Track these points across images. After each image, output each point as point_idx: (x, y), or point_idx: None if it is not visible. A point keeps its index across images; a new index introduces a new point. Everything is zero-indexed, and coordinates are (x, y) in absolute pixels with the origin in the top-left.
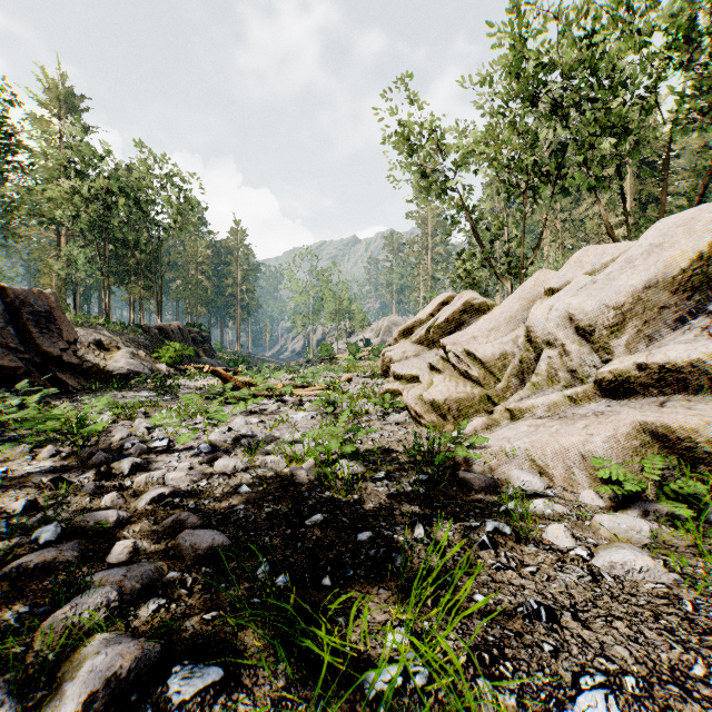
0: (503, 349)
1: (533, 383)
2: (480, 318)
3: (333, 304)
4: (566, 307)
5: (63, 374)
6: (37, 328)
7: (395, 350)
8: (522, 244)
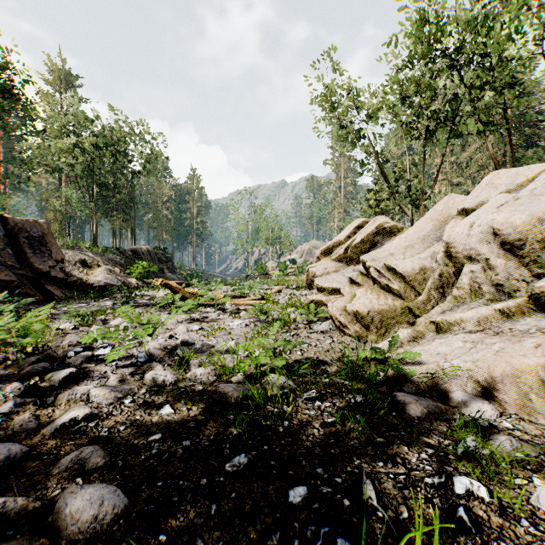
0: (422, 264)
1: (454, 296)
2: (390, 239)
3: (266, 231)
4: (490, 223)
5: (51, 286)
6: (31, 250)
7: (318, 267)
8: (421, 179)
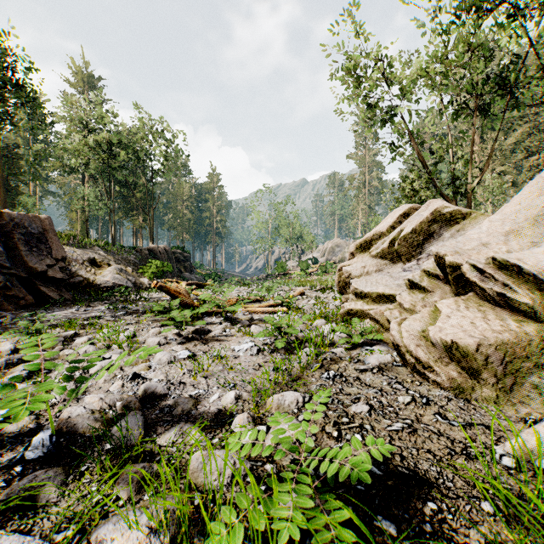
0: None
1: None
2: (451, 229)
3: (287, 229)
4: None
5: (47, 287)
6: (27, 247)
7: (353, 265)
8: (470, 162)
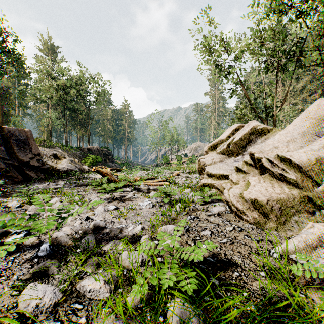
0: (317, 155)
1: None
2: (262, 137)
3: (169, 137)
4: None
5: (30, 171)
6: (17, 147)
7: (206, 158)
8: (275, 99)
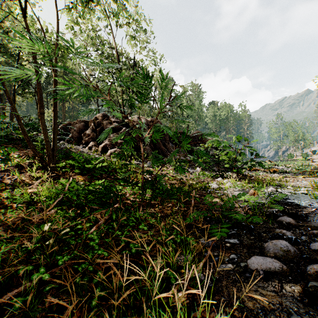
0: None
1: None
2: None
3: (293, 137)
4: None
5: None
6: None
7: (315, 156)
8: None
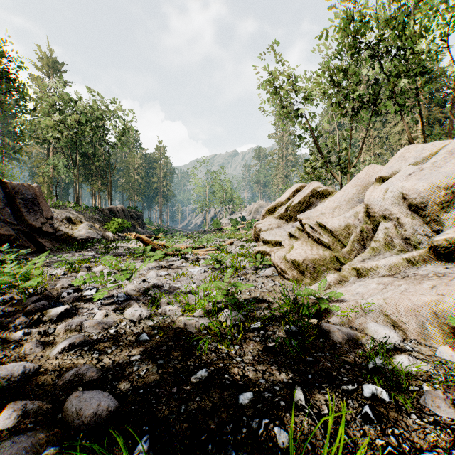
0: (347, 222)
1: (372, 247)
2: (323, 201)
3: (221, 193)
4: (400, 189)
5: (43, 239)
6: (26, 209)
7: (263, 223)
8: (349, 151)
